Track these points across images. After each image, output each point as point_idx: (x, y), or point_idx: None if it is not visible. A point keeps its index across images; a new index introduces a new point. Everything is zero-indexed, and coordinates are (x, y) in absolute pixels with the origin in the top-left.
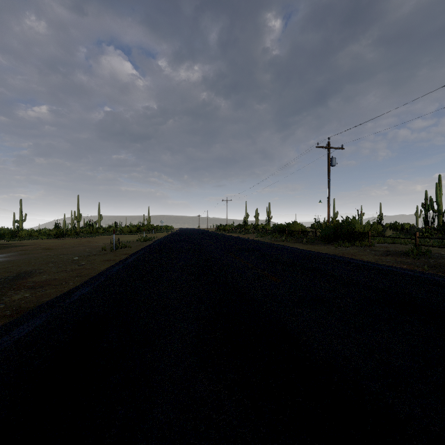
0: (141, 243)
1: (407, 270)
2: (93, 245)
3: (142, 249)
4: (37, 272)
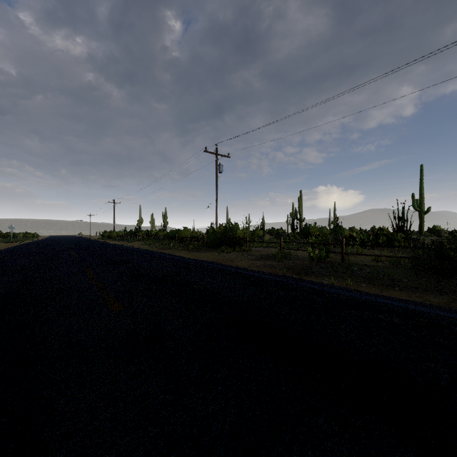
0: None
1: (270, 275)
2: None
3: None
4: None
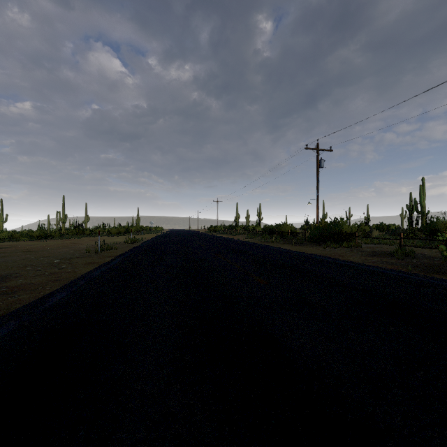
0: (128, 244)
1: (391, 271)
2: (78, 246)
3: (129, 251)
4: (12, 277)
